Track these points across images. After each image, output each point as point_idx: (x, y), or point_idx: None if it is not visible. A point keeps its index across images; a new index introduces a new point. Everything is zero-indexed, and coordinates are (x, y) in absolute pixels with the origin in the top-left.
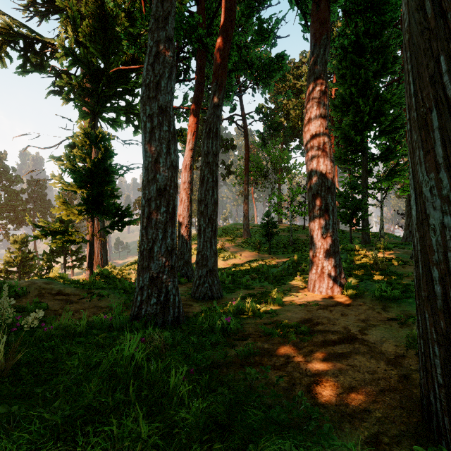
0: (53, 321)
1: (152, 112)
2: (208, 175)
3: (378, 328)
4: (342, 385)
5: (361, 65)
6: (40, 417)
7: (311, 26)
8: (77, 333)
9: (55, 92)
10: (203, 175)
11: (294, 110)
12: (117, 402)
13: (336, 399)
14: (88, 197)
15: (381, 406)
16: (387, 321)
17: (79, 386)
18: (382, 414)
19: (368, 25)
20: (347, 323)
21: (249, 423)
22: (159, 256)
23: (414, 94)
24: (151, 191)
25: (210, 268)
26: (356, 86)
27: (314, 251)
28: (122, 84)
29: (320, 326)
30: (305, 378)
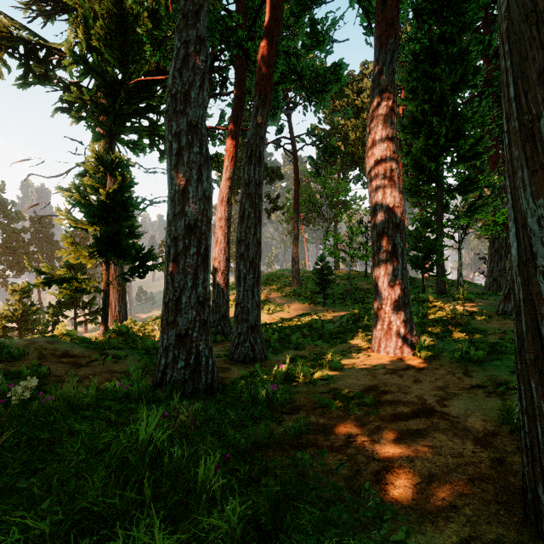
0: (53, 390)
1: (179, 129)
2: (250, 209)
3: (461, 398)
4: (420, 472)
5: (436, 77)
6: (23, 523)
7: (376, 27)
8: (84, 405)
9: (63, 109)
10: (243, 210)
11: (353, 133)
12: (128, 500)
13: (413, 492)
14: (101, 236)
15: (471, 500)
16: (470, 389)
17: (79, 478)
18: (474, 511)
19: (445, 27)
20: (422, 392)
21: (301, 526)
22: (188, 308)
23: (515, 97)
24: (179, 227)
25: (252, 324)
26: (430, 102)
27: (379, 303)
28: (145, 100)
29: (389, 395)
30: (372, 463)
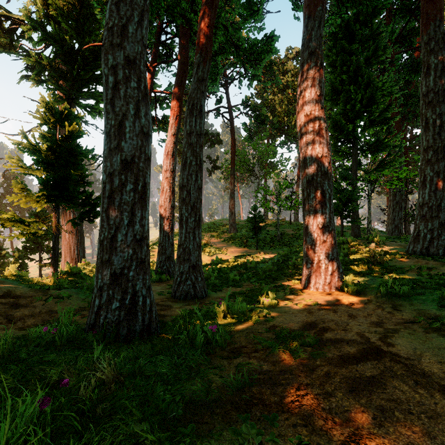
0: None
1: (116, 62)
2: (191, 157)
3: (402, 335)
4: (397, 444)
5: (352, 53)
6: None
7: None
8: None
9: (28, 77)
10: (185, 158)
11: (280, 106)
12: None
13: None
14: (48, 181)
15: None
16: (405, 324)
17: None
18: None
19: (361, 7)
20: (361, 328)
21: None
22: (124, 246)
23: None
24: (114, 163)
25: (193, 263)
26: (347, 73)
27: (309, 244)
28: (100, 67)
29: (330, 333)
30: (334, 431)
